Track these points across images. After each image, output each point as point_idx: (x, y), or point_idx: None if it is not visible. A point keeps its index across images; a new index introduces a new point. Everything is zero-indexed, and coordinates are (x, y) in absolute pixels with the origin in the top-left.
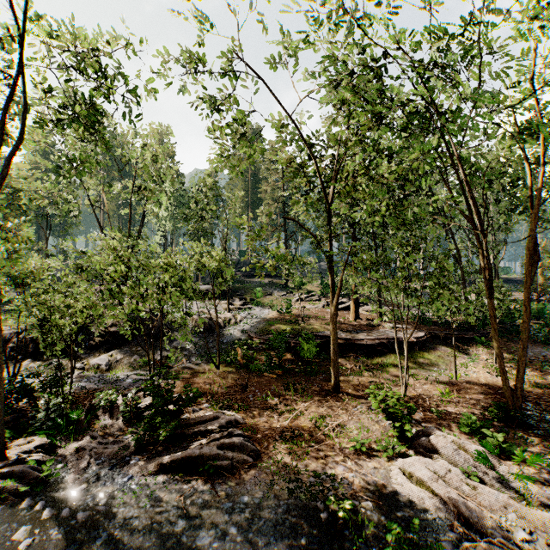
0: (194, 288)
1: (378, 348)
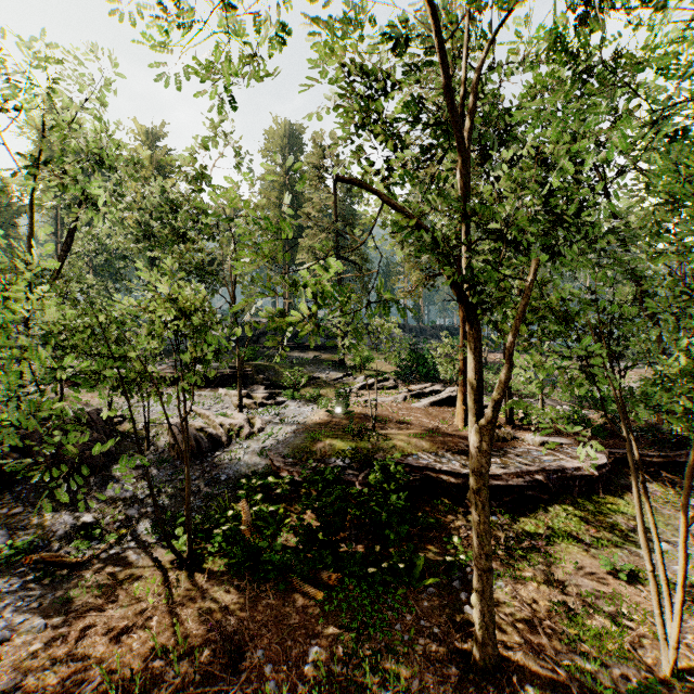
0: (148, 373)
1: (530, 492)
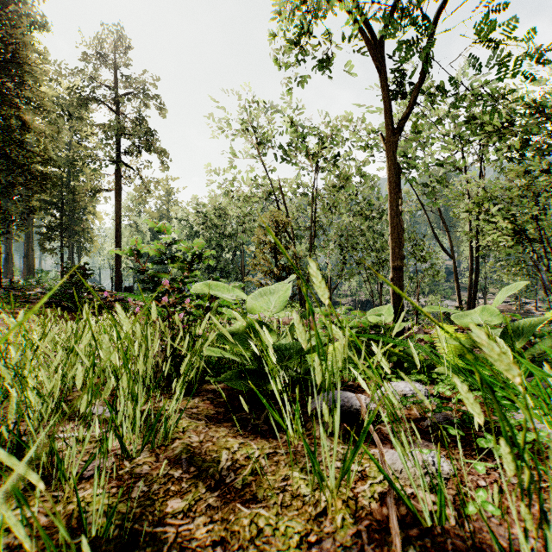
0: None
1: None
